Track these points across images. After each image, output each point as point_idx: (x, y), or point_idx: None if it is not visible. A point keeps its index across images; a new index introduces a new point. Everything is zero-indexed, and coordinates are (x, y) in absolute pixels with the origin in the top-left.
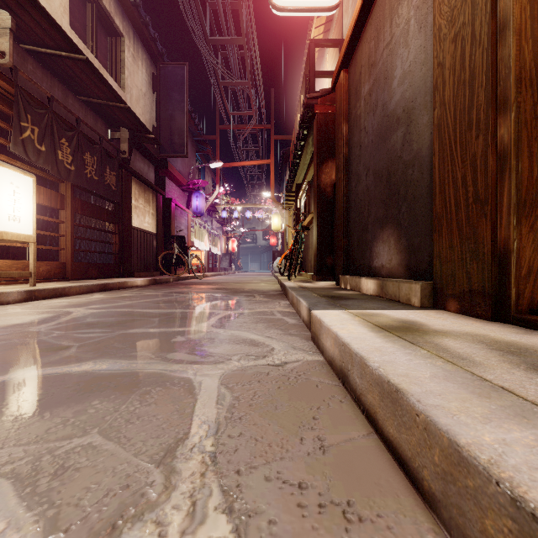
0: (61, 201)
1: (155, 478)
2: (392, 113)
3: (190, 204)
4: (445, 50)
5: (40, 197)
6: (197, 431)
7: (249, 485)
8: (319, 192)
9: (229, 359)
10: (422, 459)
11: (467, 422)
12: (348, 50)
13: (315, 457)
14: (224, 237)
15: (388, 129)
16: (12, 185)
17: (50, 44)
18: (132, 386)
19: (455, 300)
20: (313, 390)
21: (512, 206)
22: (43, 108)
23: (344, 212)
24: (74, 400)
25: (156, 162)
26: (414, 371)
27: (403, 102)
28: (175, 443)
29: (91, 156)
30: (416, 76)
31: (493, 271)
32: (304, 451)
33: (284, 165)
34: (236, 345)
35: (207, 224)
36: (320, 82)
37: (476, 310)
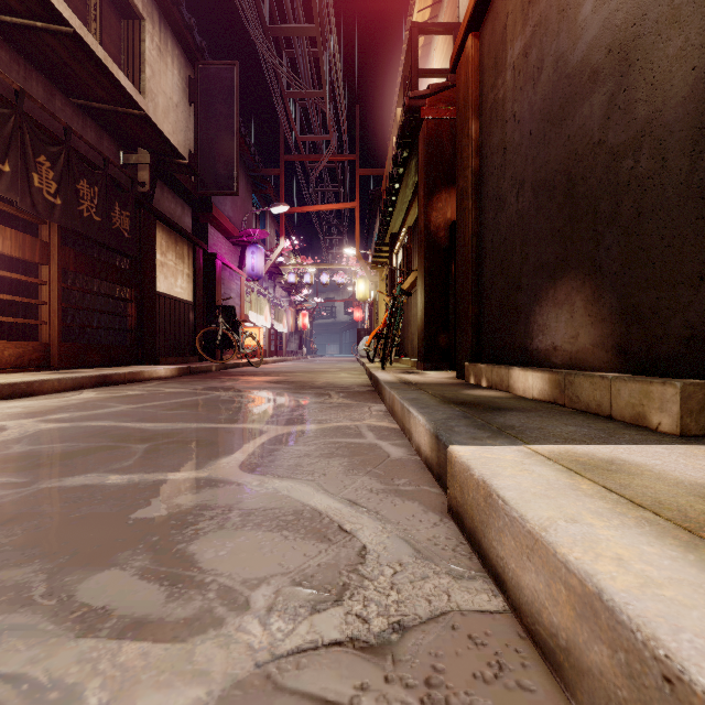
0: (42, 251)
1: None
2: (578, 68)
3: (244, 263)
4: None
5: (5, 244)
6: None
7: None
8: (427, 237)
9: (241, 606)
10: None
11: None
12: None
13: None
14: (291, 310)
15: (569, 100)
16: None
17: (18, 9)
18: None
19: None
20: None
21: None
22: (6, 105)
23: (473, 261)
24: None
25: (195, 204)
26: None
27: (607, 35)
28: None
29: (89, 186)
30: None
31: None
32: None
33: (373, 211)
34: (275, 537)
35: (268, 292)
36: None
37: None
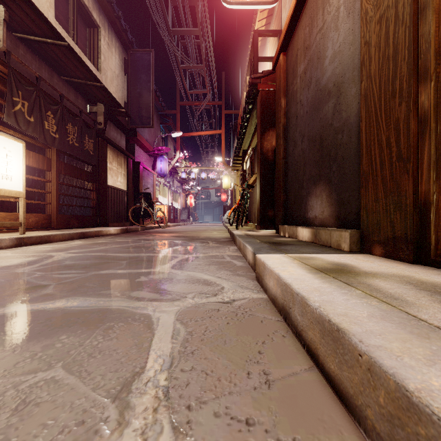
0: (48, 163)
1: (109, 414)
2: (324, 88)
3: (155, 167)
4: (371, 30)
5: (30, 160)
6: (153, 365)
7: (198, 421)
8: (261, 156)
9: (184, 297)
10: (365, 398)
11: (412, 364)
12: (286, 36)
13: (261, 392)
14: (183, 194)
15: (321, 101)
16: (4, 149)
17: (38, 33)
18: (97, 321)
19: (380, 245)
20: (259, 325)
21: (432, 163)
22: (32, 85)
23: (283, 172)
24: (44, 335)
25: (127, 132)
26: (352, 310)
27: (333, 77)
28: (131, 377)
29: (72, 126)
30: (345, 54)
31: (415, 220)
32: (251, 386)
33: (233, 134)
34: (191, 285)
35: (169, 184)
36: (263, 66)
37: (399, 254)
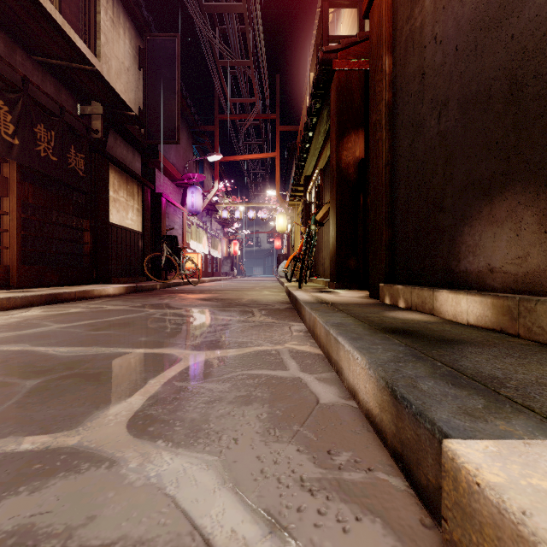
0: (2, 185)
1: None
2: None
3: (185, 201)
4: None
5: None
6: None
7: None
8: (338, 173)
9: None
10: None
11: None
12: None
13: None
14: (225, 239)
15: None
16: None
17: None
18: None
19: None
20: None
21: None
22: None
23: (386, 188)
24: None
25: (145, 152)
26: None
27: None
28: None
29: (46, 130)
30: None
31: None
32: None
33: (290, 161)
34: None
35: (205, 225)
36: None
37: None
